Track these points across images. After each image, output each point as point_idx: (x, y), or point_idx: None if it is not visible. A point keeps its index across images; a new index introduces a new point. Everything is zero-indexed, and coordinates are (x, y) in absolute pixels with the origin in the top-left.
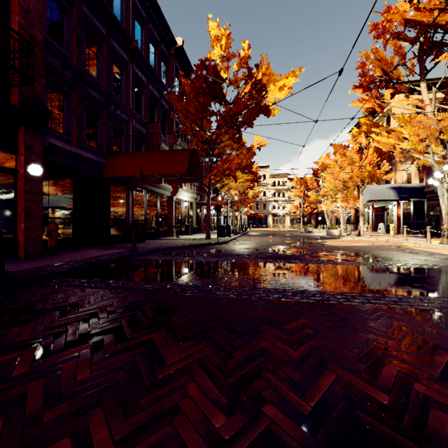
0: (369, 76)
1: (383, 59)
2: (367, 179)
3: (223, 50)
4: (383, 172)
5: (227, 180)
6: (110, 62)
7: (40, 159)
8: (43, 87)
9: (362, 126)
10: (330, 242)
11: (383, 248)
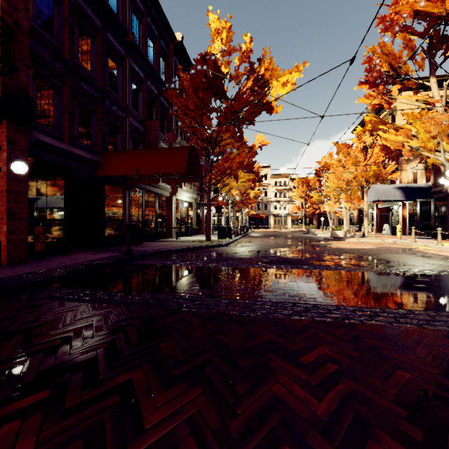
0: (376, 71)
1: (391, 53)
2: (371, 179)
3: (224, 44)
4: (388, 172)
5: (228, 179)
6: (105, 55)
7: (26, 156)
8: (31, 79)
9: (366, 124)
10: (335, 244)
11: (392, 251)
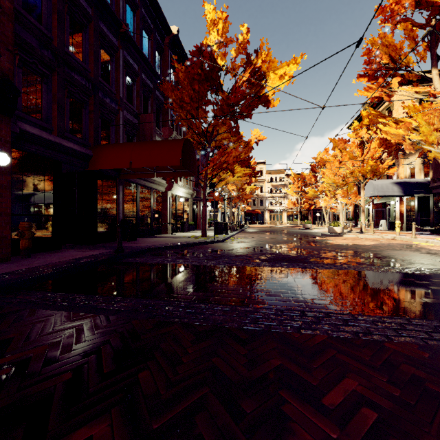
0: (375, 63)
1: (391, 44)
2: (369, 174)
3: (220, 35)
4: (386, 167)
5: (224, 174)
6: (97, 45)
7: (8, 146)
8: (16, 67)
9: (363, 119)
10: (333, 240)
11: (395, 248)
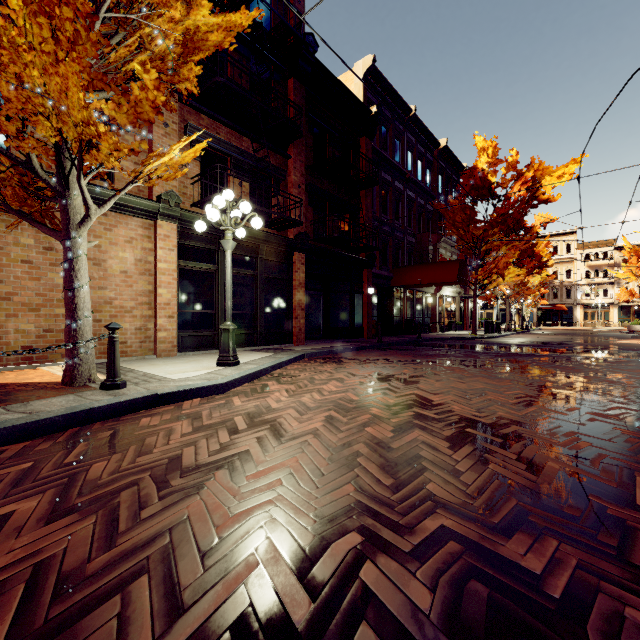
0: None
1: None
2: None
3: (490, 158)
4: None
5: (495, 275)
6: (394, 200)
7: (371, 284)
8: None
9: None
10: (628, 341)
11: None
